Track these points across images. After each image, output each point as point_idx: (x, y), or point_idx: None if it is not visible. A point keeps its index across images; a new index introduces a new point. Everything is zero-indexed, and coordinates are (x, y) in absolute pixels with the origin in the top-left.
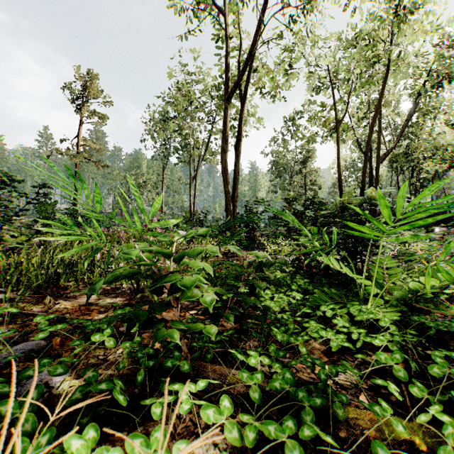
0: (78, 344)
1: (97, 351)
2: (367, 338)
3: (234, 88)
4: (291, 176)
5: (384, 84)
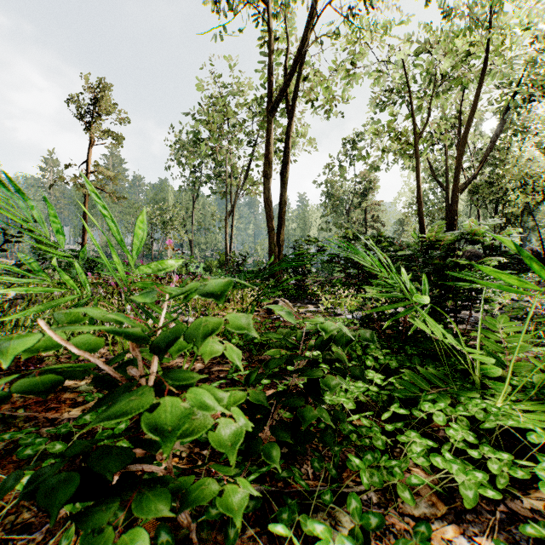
0: None
1: None
2: (516, 471)
3: (280, 97)
4: (348, 211)
5: (480, 81)
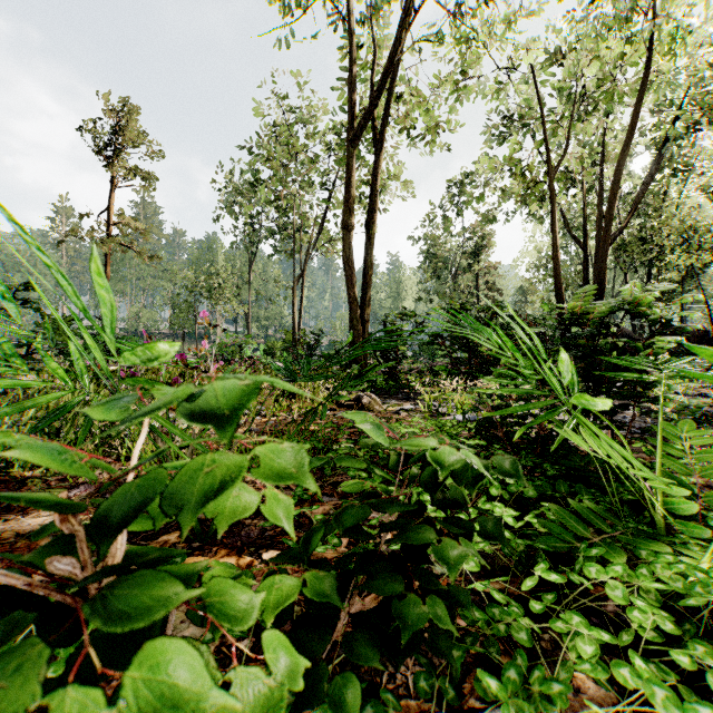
0: None
1: None
2: None
3: (364, 121)
4: (455, 276)
5: (640, 94)
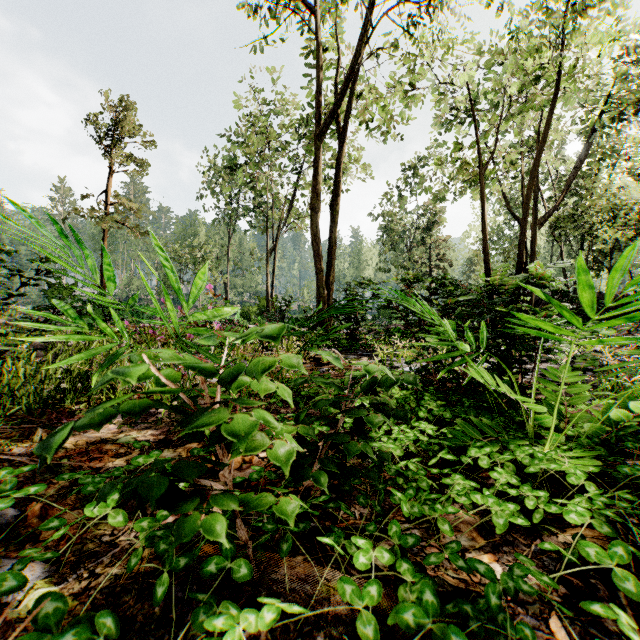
0: (55, 526)
1: (101, 527)
2: (551, 507)
3: (329, 119)
4: (410, 249)
5: (551, 108)
